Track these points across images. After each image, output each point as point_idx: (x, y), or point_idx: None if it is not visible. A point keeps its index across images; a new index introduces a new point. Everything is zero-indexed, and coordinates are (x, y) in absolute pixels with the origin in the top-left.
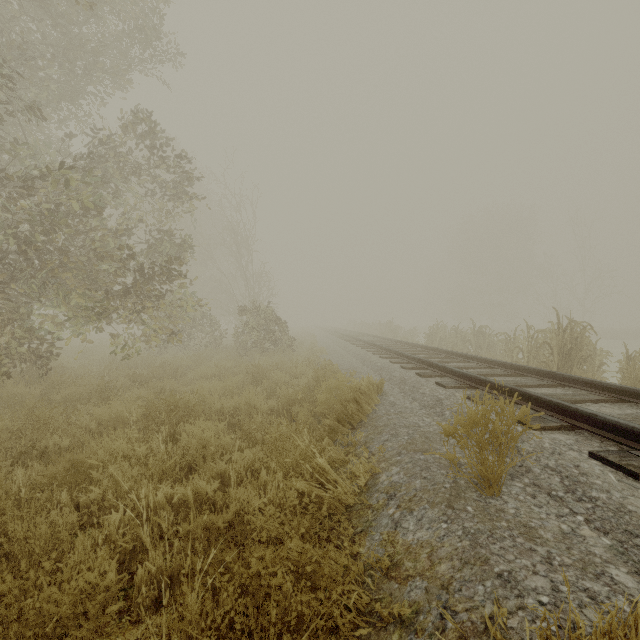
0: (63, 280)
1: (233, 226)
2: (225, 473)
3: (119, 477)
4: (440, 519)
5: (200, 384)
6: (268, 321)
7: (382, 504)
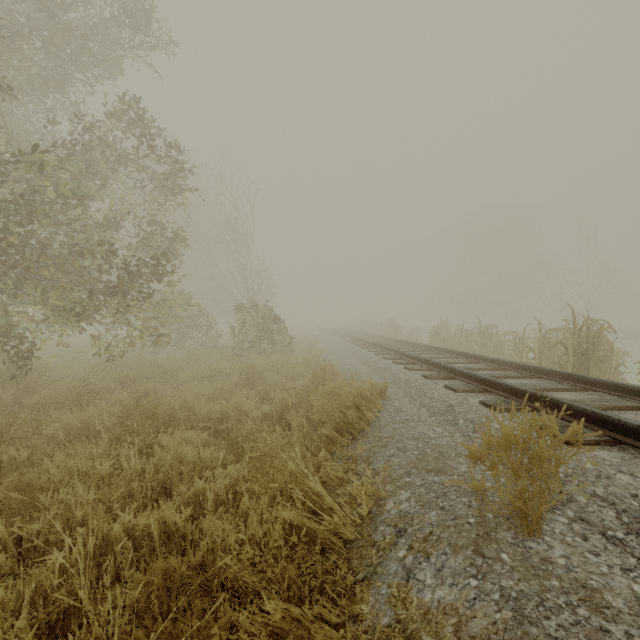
0: (45, 275)
1: (231, 223)
2: (204, 494)
3: (71, 503)
4: (467, 572)
5: (185, 387)
6: (266, 320)
7: (389, 542)
